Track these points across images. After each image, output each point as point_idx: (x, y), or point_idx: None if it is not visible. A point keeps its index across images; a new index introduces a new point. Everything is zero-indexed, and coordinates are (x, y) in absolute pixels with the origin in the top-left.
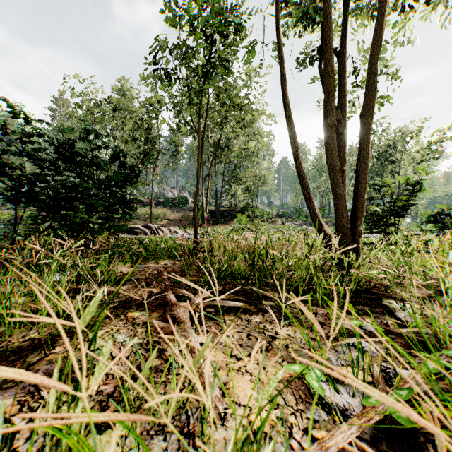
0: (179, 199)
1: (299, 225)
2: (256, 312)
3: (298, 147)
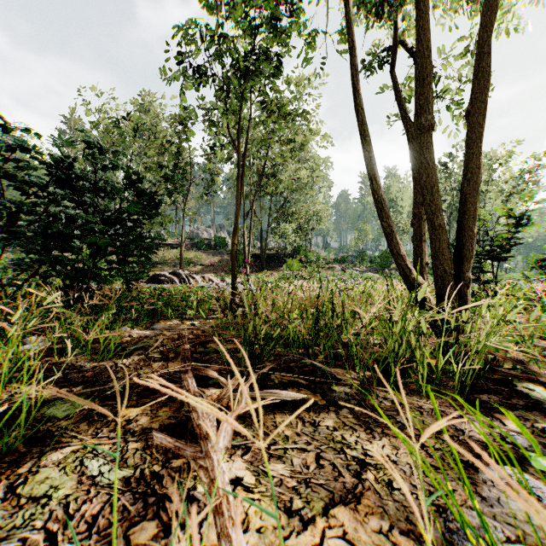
0: (216, 240)
1: (362, 272)
2: (325, 407)
3: (375, 163)
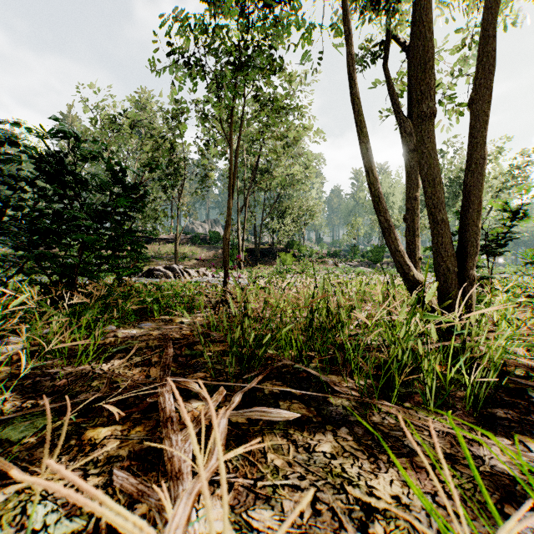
0: (211, 235)
1: (354, 266)
2: (321, 425)
3: (371, 155)
